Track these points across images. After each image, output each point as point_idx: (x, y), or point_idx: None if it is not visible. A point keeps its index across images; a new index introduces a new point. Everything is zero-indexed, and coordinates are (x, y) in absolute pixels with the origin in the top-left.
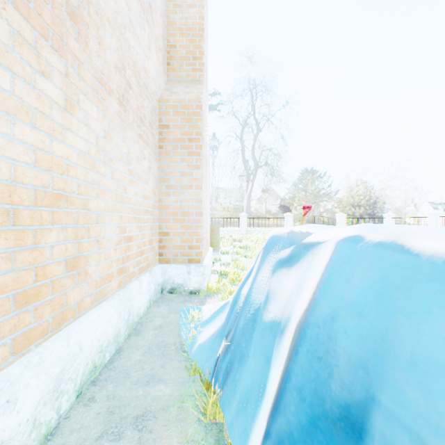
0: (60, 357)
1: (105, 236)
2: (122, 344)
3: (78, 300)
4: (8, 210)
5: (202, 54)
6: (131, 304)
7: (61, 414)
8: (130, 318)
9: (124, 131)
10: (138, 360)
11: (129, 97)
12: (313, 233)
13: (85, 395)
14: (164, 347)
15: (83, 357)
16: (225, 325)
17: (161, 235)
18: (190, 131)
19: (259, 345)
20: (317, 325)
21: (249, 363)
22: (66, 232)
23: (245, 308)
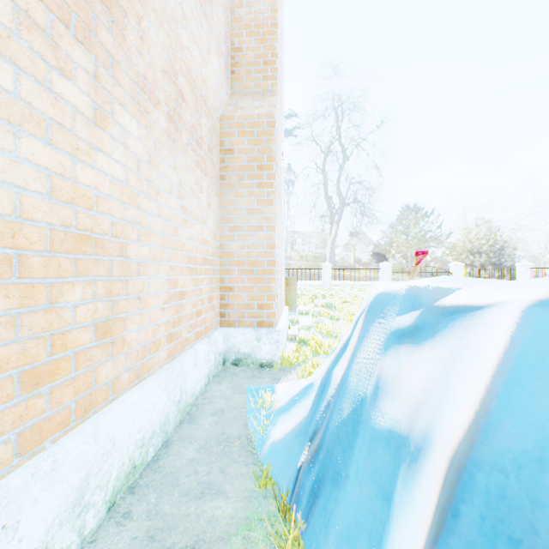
0: (84, 457)
1: (149, 291)
2: (171, 434)
3: (112, 377)
4: (10, 256)
5: (275, 57)
6: (184, 380)
7: (85, 536)
8: (182, 399)
9: (175, 156)
10: (191, 459)
11: (182, 112)
12: (455, 291)
13: (119, 507)
14: (225, 441)
15: (117, 455)
16: (309, 420)
17: (223, 290)
18: (260, 156)
19: (365, 463)
20: (500, 467)
21: (349, 489)
22: (95, 287)
23: (339, 399)
